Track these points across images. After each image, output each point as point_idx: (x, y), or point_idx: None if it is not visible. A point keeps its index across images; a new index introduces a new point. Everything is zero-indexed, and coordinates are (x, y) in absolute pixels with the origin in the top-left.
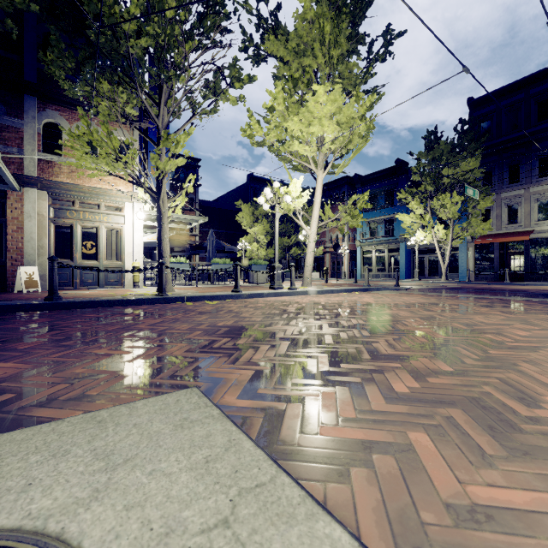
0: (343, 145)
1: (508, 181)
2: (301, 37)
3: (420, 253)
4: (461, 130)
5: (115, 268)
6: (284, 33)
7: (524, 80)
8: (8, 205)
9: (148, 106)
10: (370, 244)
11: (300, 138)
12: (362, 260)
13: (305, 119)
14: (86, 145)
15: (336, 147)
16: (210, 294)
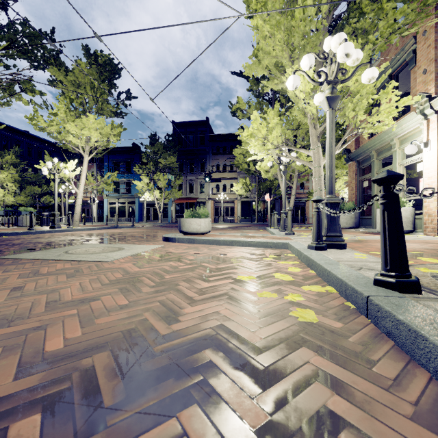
0: (103, 145)
1: (189, 171)
2: (77, 77)
3: (148, 205)
4: (168, 139)
5: None
6: (63, 65)
7: (195, 122)
8: None
9: None
10: (114, 197)
11: (75, 134)
12: (109, 209)
13: (79, 126)
14: None
15: (99, 145)
16: (15, 232)
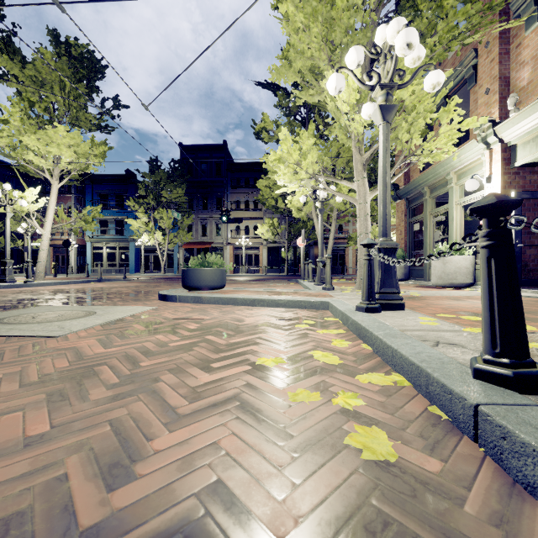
0: (80, 169)
1: (202, 208)
2: (40, 72)
3: (147, 251)
4: (174, 166)
5: None
6: (18, 53)
7: (210, 146)
8: None
9: None
10: (101, 241)
11: (37, 151)
12: (93, 256)
13: (43, 140)
14: None
15: (73, 168)
16: None
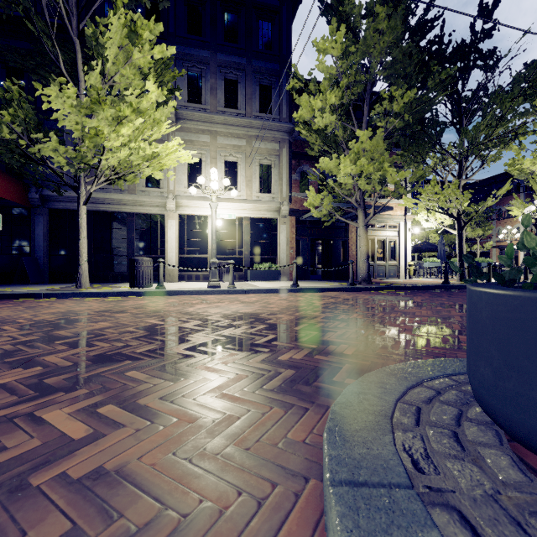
0: None
1: None
2: None
3: None
4: None
5: (393, 266)
6: None
7: None
8: (349, 230)
9: (465, 166)
10: None
11: None
12: None
13: None
14: (435, 196)
15: None
16: None
